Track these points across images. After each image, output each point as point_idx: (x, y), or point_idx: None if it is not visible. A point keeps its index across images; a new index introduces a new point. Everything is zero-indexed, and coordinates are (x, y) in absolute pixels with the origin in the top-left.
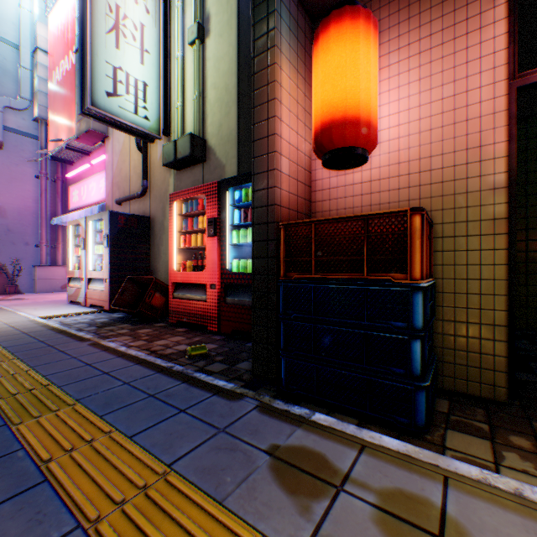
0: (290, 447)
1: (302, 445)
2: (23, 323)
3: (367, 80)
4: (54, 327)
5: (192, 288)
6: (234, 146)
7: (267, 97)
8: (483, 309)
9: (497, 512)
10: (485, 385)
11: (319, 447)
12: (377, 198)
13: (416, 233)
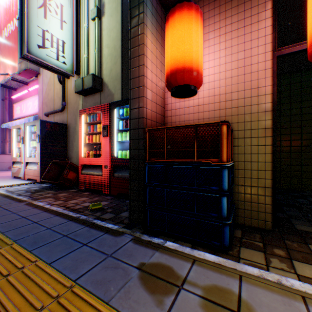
0: (152, 264)
1: (159, 262)
2: None
3: (196, 46)
4: (2, 193)
5: (93, 167)
6: (119, 82)
7: (138, 53)
8: (259, 178)
9: (269, 294)
10: (260, 221)
11: (169, 262)
12: (202, 115)
13: (224, 135)
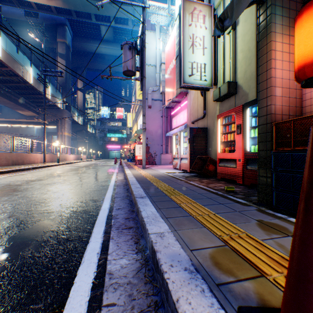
0: (269, 222)
1: (275, 223)
2: (161, 173)
3: None
4: (171, 175)
5: (227, 161)
6: (253, 81)
7: (265, 60)
8: None
9: None
10: None
11: (285, 225)
12: None
13: None
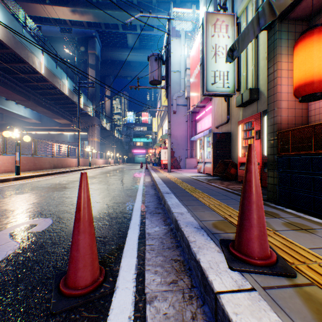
0: (266, 210)
1: (271, 211)
2: (185, 176)
3: (318, 61)
4: (194, 178)
5: None
6: None
7: (273, 77)
8: None
9: None
10: None
11: (278, 213)
12: None
13: None
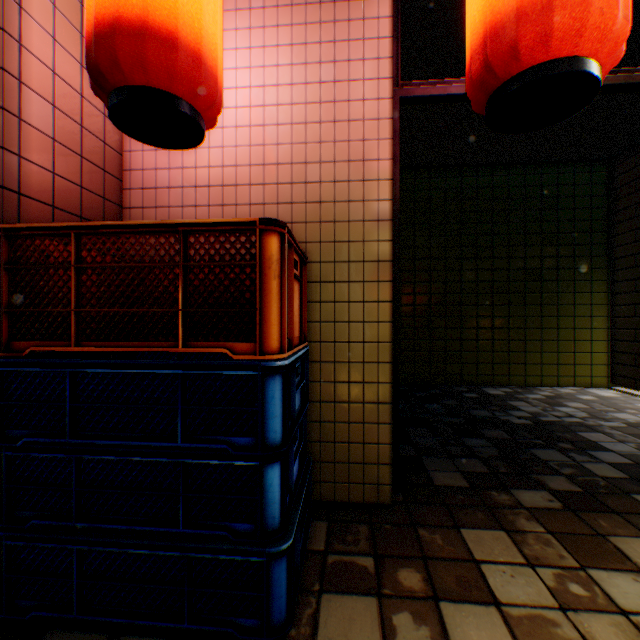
0: None
1: None
2: None
3: None
4: None
5: None
6: None
7: None
8: (368, 382)
9: None
10: (370, 485)
11: None
12: (233, 214)
13: (273, 267)
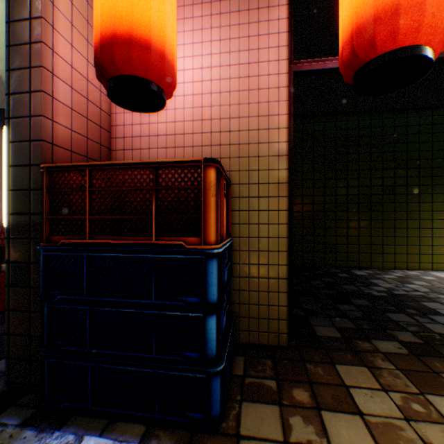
0: None
1: None
2: None
3: (161, 1)
4: None
5: None
6: None
7: None
8: (271, 264)
9: None
10: (273, 333)
11: None
12: (182, 153)
13: (212, 189)
